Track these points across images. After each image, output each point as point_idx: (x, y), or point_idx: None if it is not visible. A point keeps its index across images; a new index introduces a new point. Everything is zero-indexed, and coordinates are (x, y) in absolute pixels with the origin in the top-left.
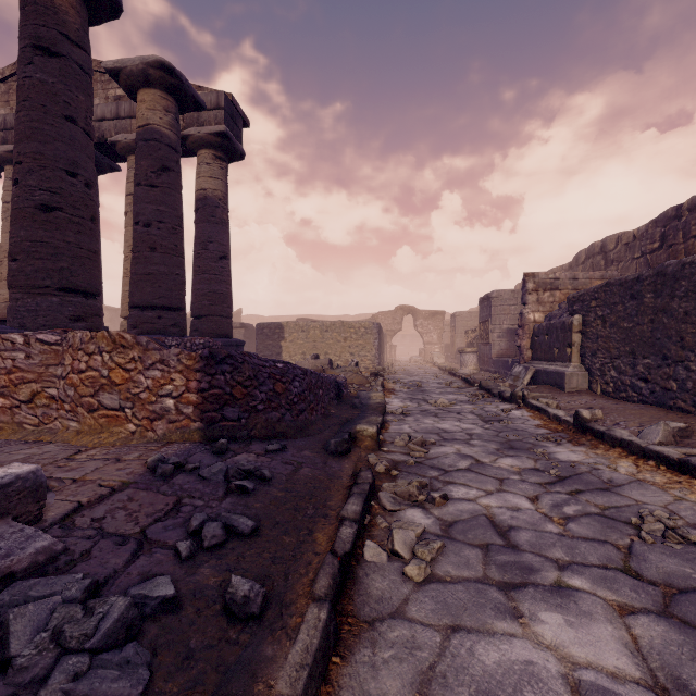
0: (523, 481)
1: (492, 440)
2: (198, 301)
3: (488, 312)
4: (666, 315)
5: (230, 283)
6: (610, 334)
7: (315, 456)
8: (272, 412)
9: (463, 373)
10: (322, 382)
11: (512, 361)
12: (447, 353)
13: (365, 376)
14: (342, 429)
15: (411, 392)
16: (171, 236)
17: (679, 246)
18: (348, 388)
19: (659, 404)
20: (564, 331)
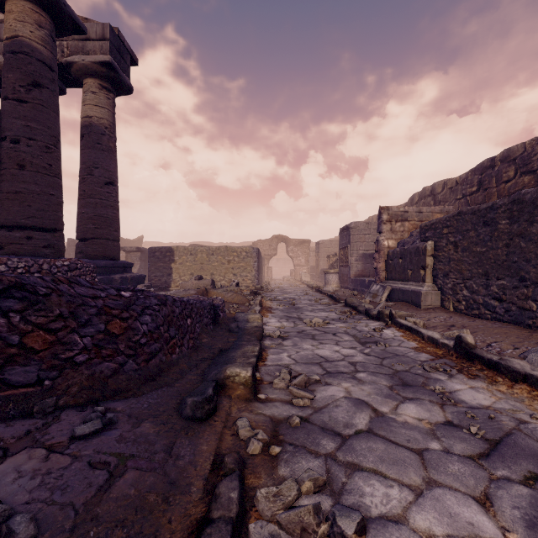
0: (448, 453)
1: (379, 373)
2: (83, 224)
3: (348, 240)
4: (523, 240)
5: (116, 208)
6: (462, 257)
7: (159, 432)
8: (102, 363)
9: (328, 290)
10: (191, 309)
11: (369, 280)
12: (312, 274)
13: (246, 295)
14: (210, 369)
15: (286, 309)
16: (43, 155)
17: (492, 189)
18: (228, 308)
19: (515, 322)
20: (418, 255)
